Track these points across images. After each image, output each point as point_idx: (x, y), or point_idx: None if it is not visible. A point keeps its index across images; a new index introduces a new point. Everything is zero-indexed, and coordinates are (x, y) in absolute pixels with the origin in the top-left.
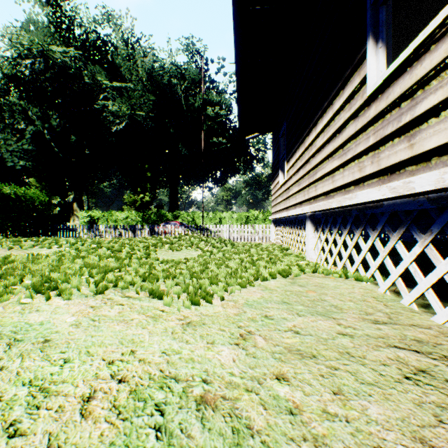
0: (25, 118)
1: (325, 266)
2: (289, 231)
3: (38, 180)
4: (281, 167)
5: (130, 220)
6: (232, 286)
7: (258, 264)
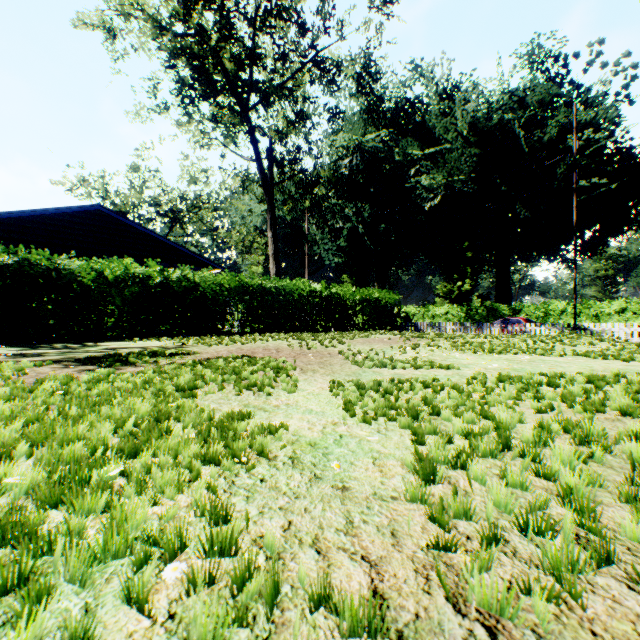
0: (342, 217)
1: None
2: None
3: (349, 276)
4: None
5: (450, 316)
6: None
7: None
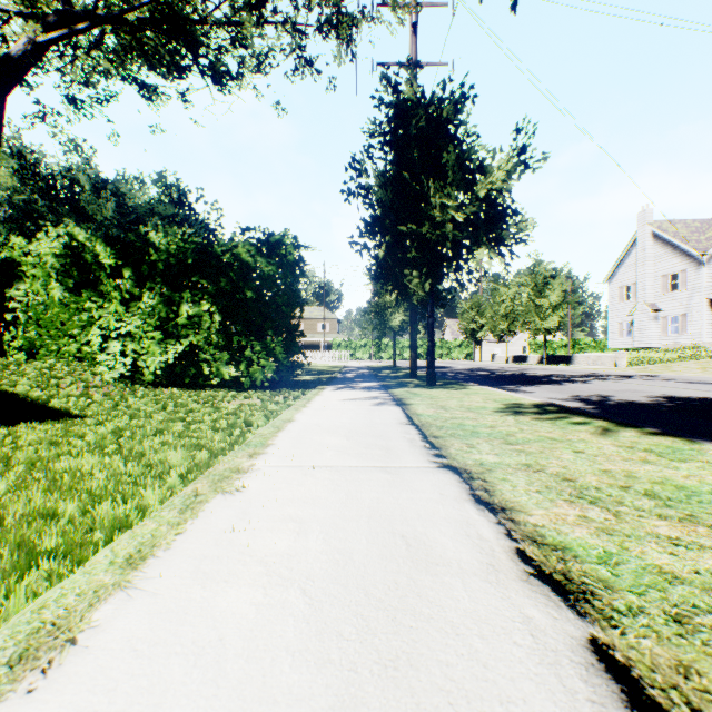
0: None
1: None
2: None
3: None
4: None
5: None
6: None
7: None
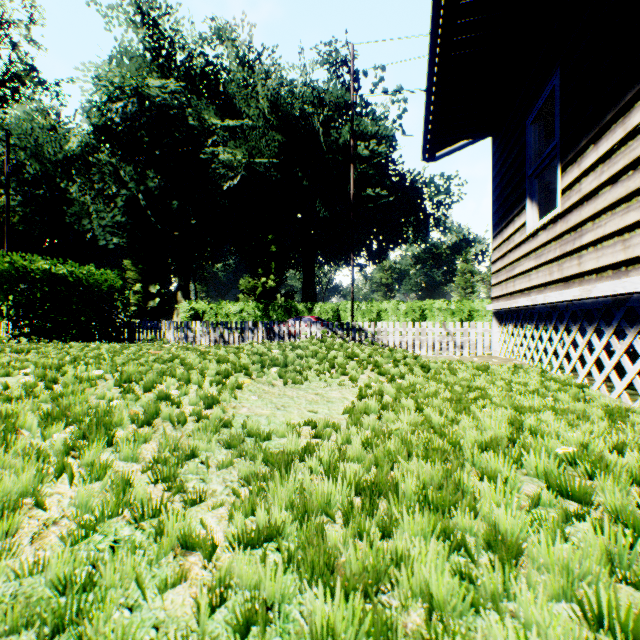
0: (117, 181)
1: None
2: (570, 337)
3: (134, 263)
4: (530, 192)
5: (246, 314)
6: None
7: None
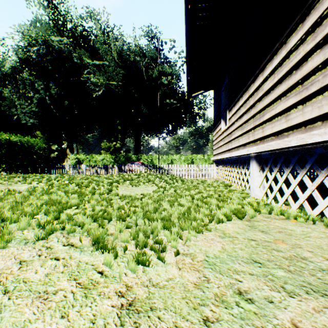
0: (33, 89)
1: (274, 204)
2: (231, 169)
3: (42, 133)
4: (222, 116)
5: (106, 161)
6: (186, 232)
7: (210, 203)
